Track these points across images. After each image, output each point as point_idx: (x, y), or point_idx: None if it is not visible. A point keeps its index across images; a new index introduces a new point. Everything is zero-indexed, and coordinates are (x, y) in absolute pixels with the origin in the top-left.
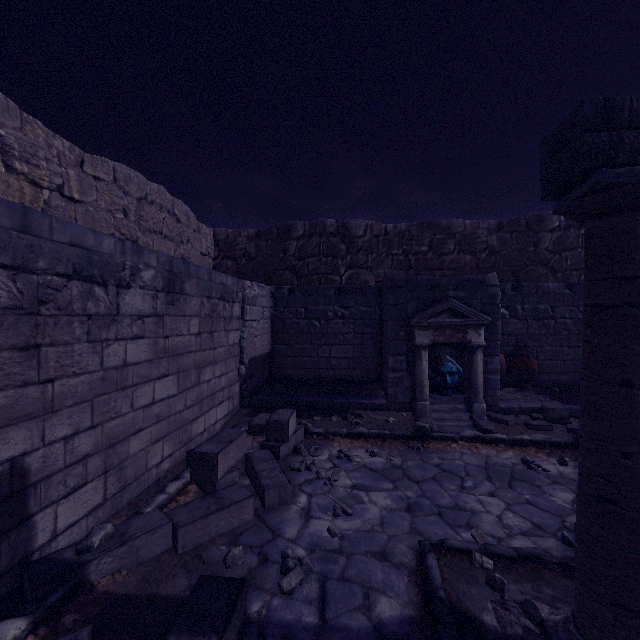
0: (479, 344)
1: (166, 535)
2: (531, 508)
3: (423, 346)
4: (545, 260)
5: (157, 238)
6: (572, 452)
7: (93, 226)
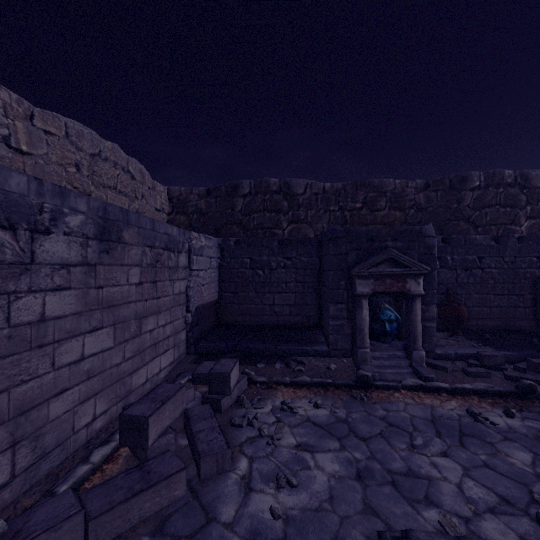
0: (418, 293)
1: (75, 528)
2: (491, 473)
3: (364, 295)
4: (467, 216)
5: (111, 193)
6: (515, 401)
7: (43, 178)
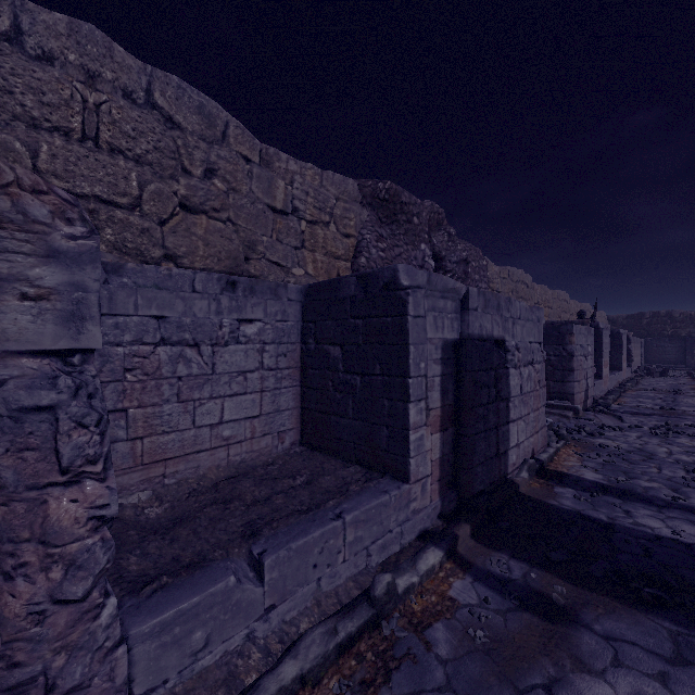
0: None
1: None
2: None
3: None
4: None
5: None
6: None
7: None
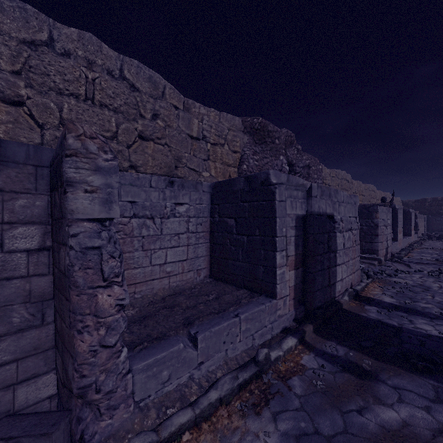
0: None
1: None
2: None
3: None
4: None
5: None
6: None
7: None
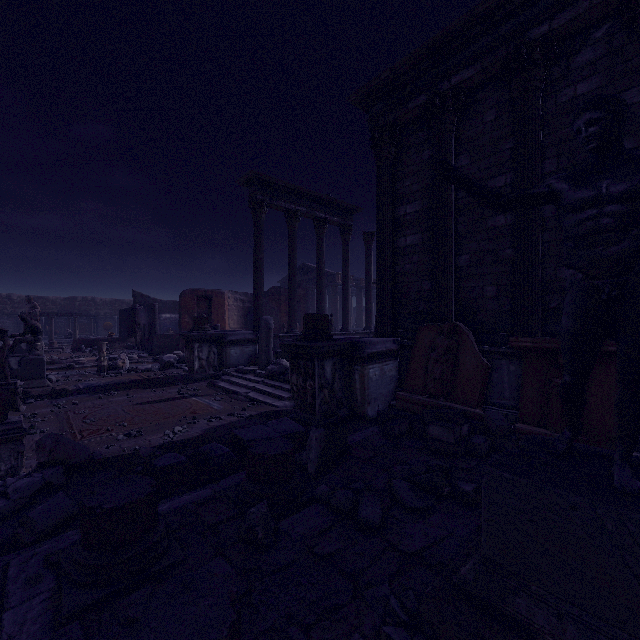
0: None
1: None
2: None
3: None
4: (77, 308)
5: None
6: None
7: None
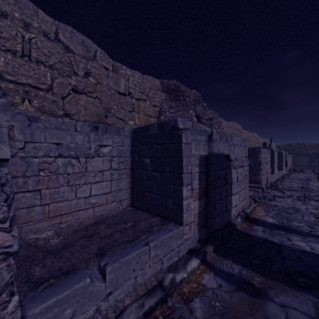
0: None
1: None
2: None
3: (316, 162)
4: None
5: None
6: None
7: None
